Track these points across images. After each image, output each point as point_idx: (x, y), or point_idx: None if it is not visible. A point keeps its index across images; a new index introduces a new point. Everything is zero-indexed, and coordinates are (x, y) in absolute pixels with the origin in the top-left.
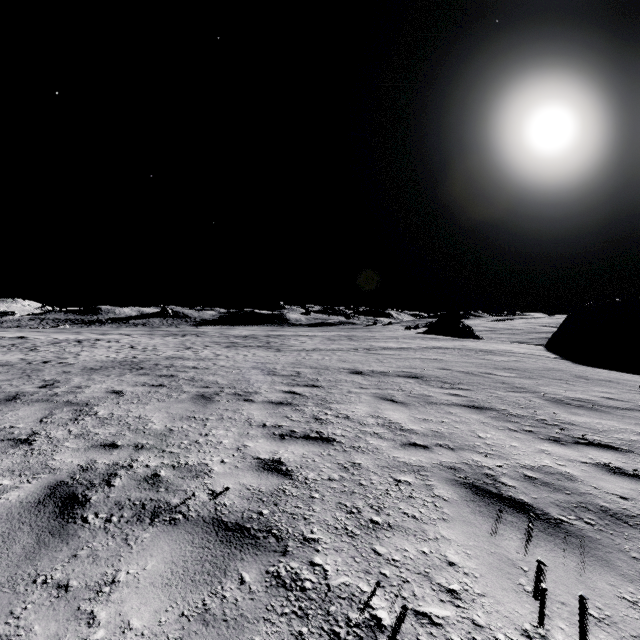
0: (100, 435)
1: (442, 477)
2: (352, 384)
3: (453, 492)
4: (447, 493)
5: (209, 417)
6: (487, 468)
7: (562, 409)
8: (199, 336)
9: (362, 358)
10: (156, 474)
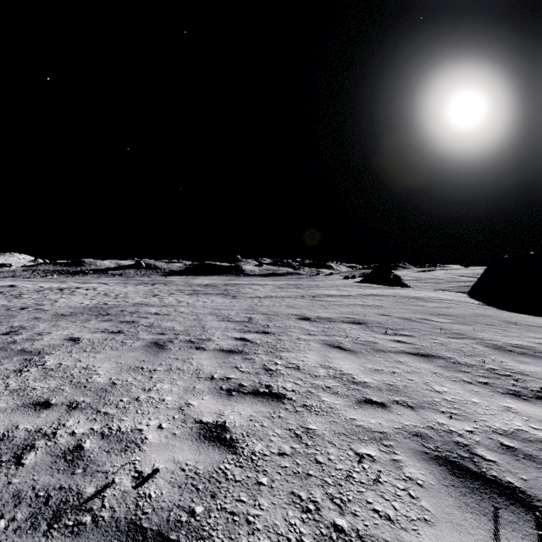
0: (37, 390)
1: (409, 448)
2: (301, 330)
3: (426, 472)
4: (420, 473)
5: (157, 368)
6: (456, 434)
7: (507, 357)
8: (166, 285)
9: (308, 304)
10: (79, 446)
